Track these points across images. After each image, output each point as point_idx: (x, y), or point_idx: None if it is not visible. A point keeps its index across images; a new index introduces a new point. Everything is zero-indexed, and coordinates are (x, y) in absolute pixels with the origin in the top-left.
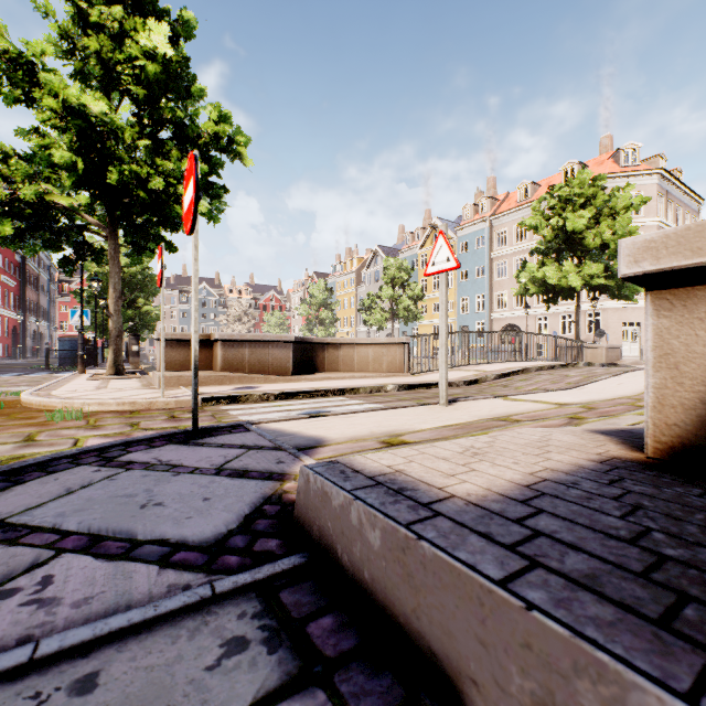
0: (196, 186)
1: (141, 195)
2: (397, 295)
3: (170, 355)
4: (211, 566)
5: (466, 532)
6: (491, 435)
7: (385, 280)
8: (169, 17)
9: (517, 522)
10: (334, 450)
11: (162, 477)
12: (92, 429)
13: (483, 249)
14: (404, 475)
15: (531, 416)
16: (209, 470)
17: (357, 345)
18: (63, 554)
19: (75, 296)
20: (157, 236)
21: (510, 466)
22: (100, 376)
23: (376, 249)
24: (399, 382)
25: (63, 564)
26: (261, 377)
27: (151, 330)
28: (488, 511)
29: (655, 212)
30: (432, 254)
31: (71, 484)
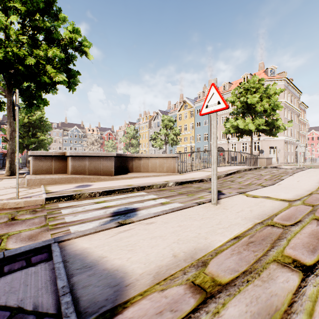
0: None
1: (20, 68)
2: (168, 133)
3: (39, 165)
4: None
5: None
6: None
7: (162, 126)
8: None
9: None
10: None
11: None
12: None
13: None
14: None
15: (286, 218)
16: None
17: (150, 158)
18: None
19: (2, 131)
20: (36, 96)
21: None
22: None
23: (158, 112)
24: (175, 179)
25: None
26: (95, 178)
27: (44, 149)
28: None
29: (283, 97)
30: (206, 100)
31: None
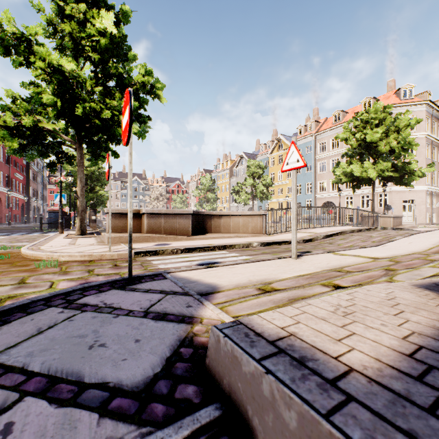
0: (130, 112)
1: (97, 122)
2: (256, 183)
3: (114, 223)
4: (141, 415)
5: (389, 429)
6: (348, 292)
7: (248, 174)
8: (114, 9)
9: (432, 412)
10: (226, 296)
11: (106, 318)
12: (63, 274)
13: (311, 154)
14: (298, 340)
15: (357, 268)
16: (139, 313)
17: (232, 216)
18: (25, 397)
19: (58, 185)
20: (106, 148)
21: (381, 328)
22: (72, 236)
23: (242, 155)
24: (261, 240)
25: (23, 409)
26: (172, 237)
27: (104, 206)
28: (394, 393)
29: (424, 128)
30: (287, 157)
31: (41, 324)
